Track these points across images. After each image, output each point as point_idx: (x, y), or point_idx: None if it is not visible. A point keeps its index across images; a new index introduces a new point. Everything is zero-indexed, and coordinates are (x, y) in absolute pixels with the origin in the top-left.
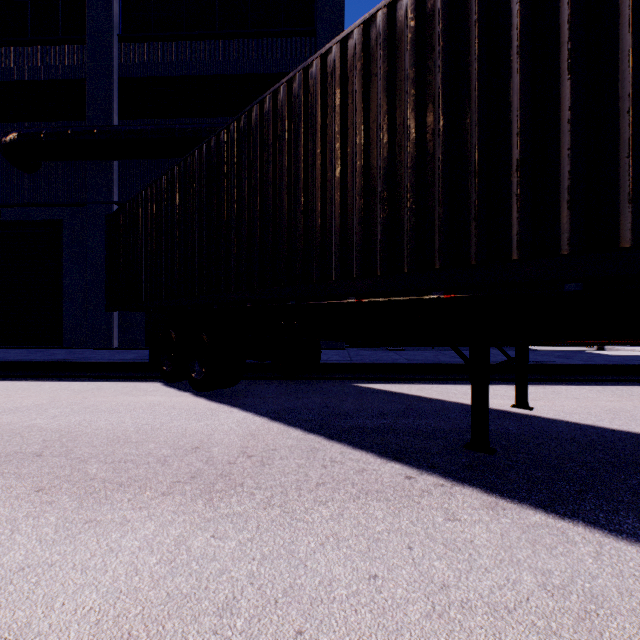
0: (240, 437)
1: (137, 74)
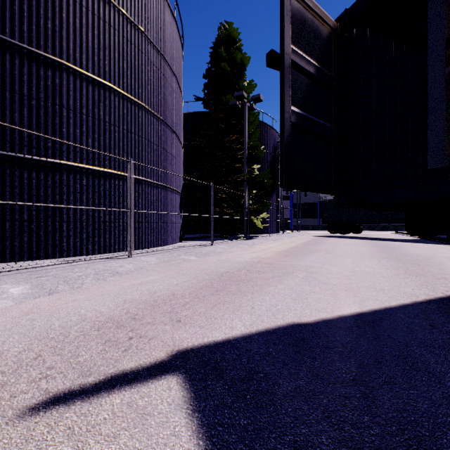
0: None
1: None
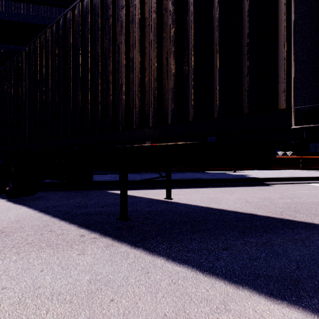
0: (9, 222)
1: None
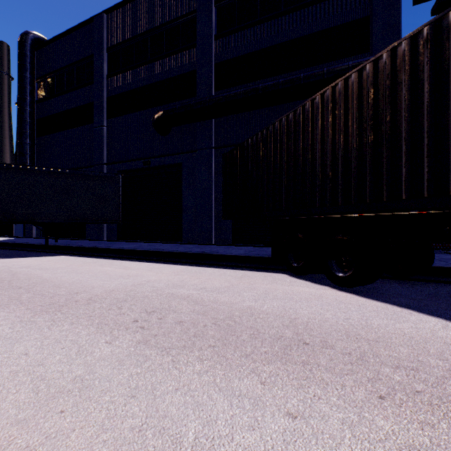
0: None
1: (226, 58)
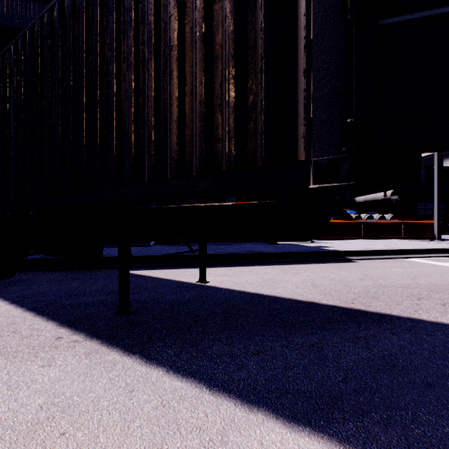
0: None
1: None
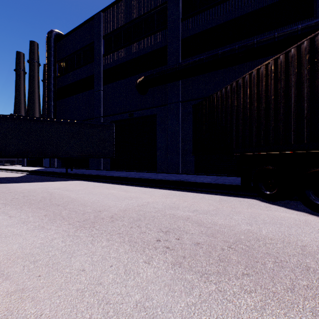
0: None
1: (190, 34)
